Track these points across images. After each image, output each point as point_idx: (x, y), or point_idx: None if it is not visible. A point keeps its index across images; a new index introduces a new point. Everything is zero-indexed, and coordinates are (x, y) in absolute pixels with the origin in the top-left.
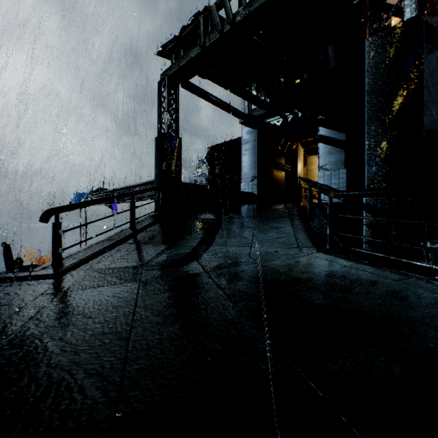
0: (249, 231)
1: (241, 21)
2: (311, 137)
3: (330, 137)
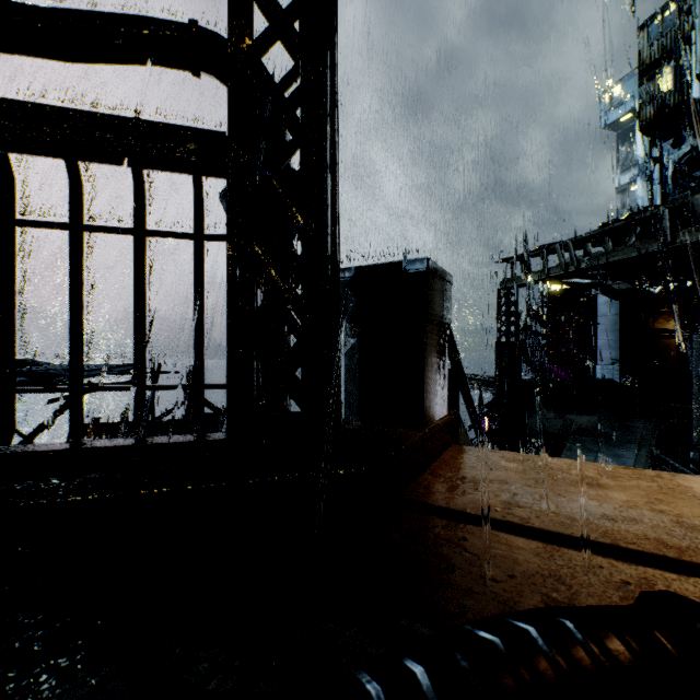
0: (591, 456)
1: (585, 268)
2: None
3: None
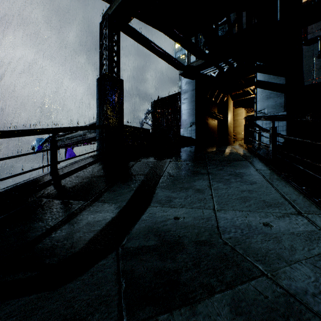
0: (202, 179)
1: None
2: (241, 89)
3: (268, 82)
